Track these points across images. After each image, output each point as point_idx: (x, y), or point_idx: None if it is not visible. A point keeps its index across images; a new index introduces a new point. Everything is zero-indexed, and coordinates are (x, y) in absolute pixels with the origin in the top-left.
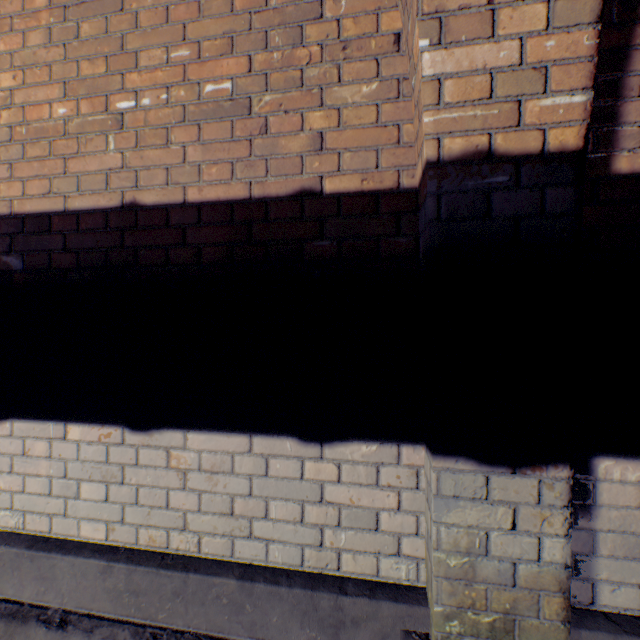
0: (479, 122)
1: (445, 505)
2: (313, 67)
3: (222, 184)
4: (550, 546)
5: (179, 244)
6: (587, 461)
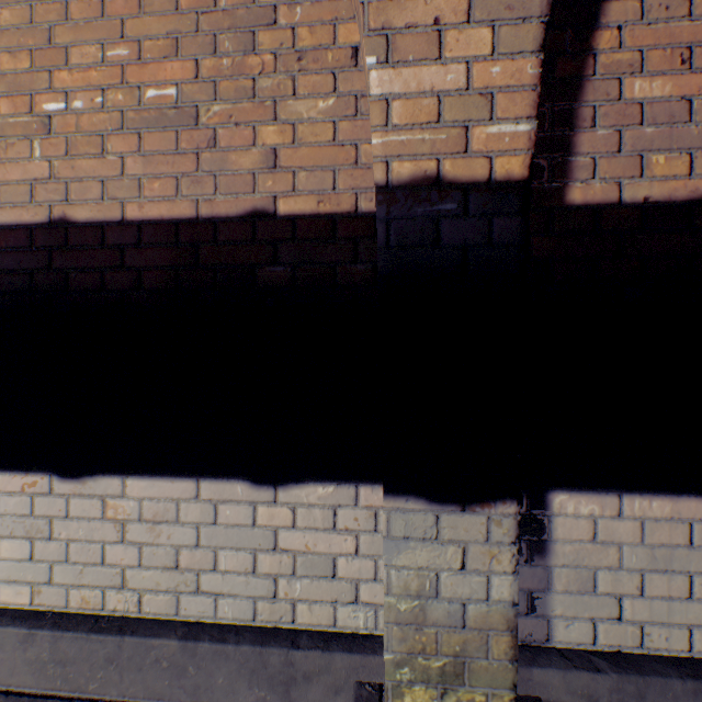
0: (428, 146)
1: (396, 547)
2: (266, 77)
3: (166, 201)
4: (499, 584)
5: (117, 267)
6: (543, 496)
